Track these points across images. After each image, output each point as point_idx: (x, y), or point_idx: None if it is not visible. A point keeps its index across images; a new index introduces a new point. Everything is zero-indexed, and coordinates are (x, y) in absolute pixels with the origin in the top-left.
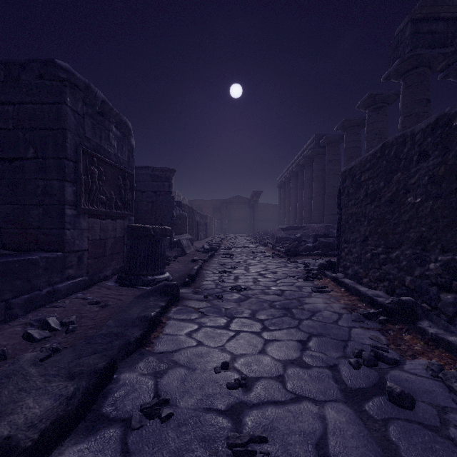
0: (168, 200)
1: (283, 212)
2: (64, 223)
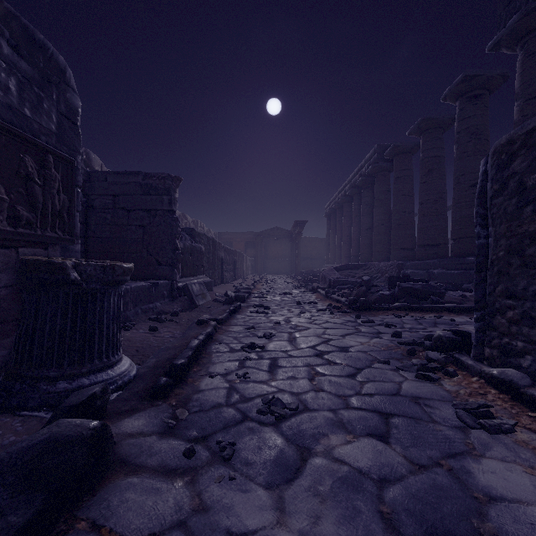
0: (169, 223)
1: (333, 247)
2: None
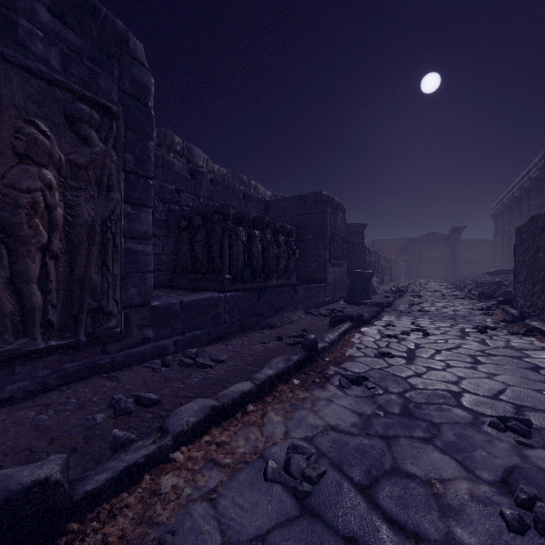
0: (362, 249)
1: (501, 250)
2: (326, 270)
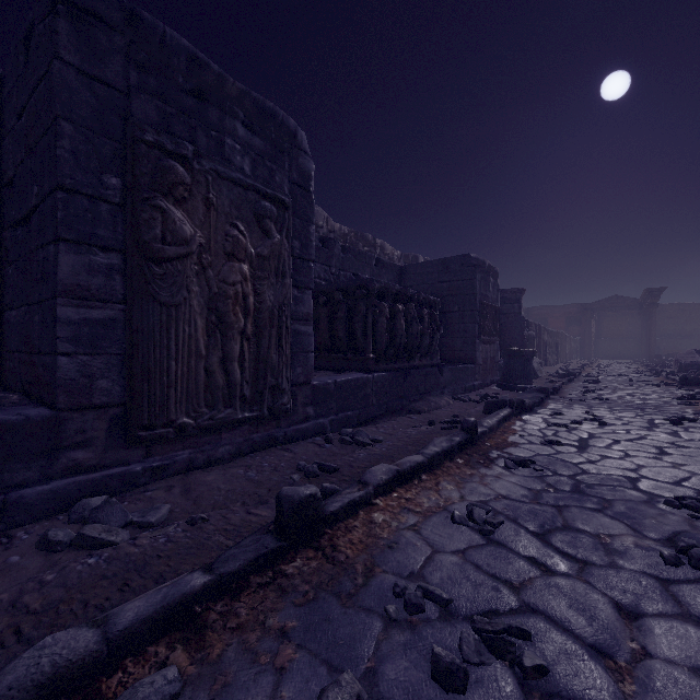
0: (518, 321)
1: None
2: (475, 348)
